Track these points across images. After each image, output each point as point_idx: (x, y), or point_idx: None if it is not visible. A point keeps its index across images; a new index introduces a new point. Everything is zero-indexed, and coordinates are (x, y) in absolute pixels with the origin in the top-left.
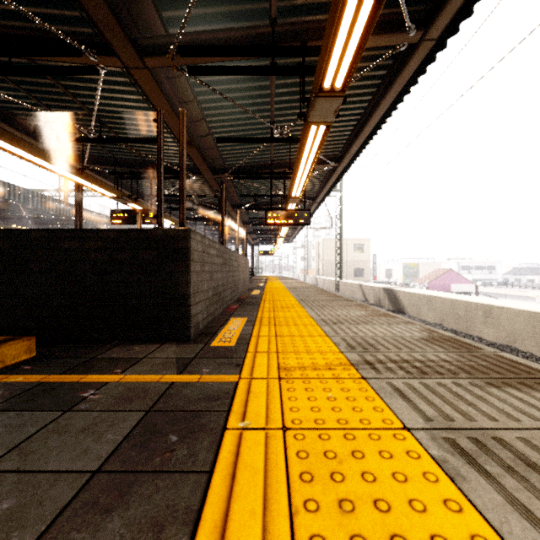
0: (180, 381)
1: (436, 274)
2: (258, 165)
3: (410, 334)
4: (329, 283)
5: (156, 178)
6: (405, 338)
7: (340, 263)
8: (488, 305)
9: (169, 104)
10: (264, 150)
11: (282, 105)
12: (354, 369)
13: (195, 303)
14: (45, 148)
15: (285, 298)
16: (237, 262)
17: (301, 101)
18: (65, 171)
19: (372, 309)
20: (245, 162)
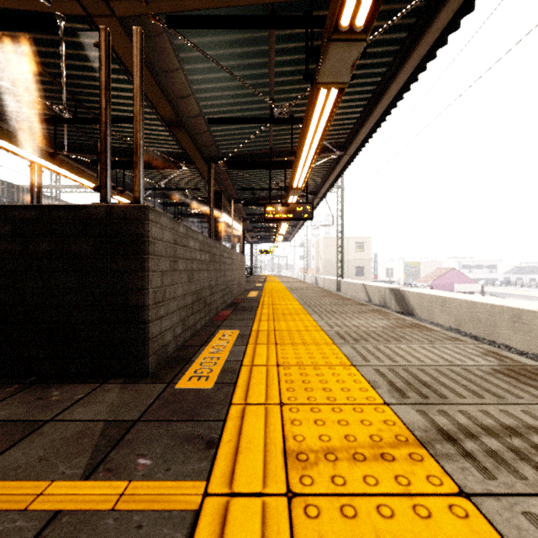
0: (73, 509)
1: (439, 273)
2: (256, 154)
3: (472, 361)
4: (330, 282)
5: (144, 168)
6: (471, 370)
7: (341, 262)
8: (517, 309)
9: (148, 69)
10: (262, 136)
11: (283, 79)
12: (432, 459)
13: (158, 317)
14: (18, 133)
15: (286, 301)
16: (231, 260)
17: (309, 54)
18: (32, 155)
19: (394, 316)
20: (241, 150)
